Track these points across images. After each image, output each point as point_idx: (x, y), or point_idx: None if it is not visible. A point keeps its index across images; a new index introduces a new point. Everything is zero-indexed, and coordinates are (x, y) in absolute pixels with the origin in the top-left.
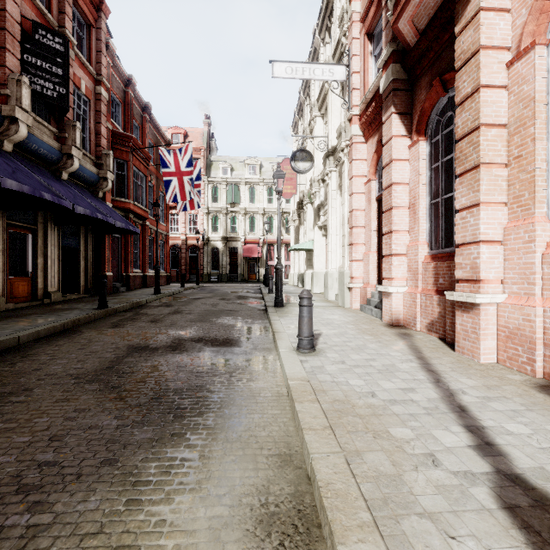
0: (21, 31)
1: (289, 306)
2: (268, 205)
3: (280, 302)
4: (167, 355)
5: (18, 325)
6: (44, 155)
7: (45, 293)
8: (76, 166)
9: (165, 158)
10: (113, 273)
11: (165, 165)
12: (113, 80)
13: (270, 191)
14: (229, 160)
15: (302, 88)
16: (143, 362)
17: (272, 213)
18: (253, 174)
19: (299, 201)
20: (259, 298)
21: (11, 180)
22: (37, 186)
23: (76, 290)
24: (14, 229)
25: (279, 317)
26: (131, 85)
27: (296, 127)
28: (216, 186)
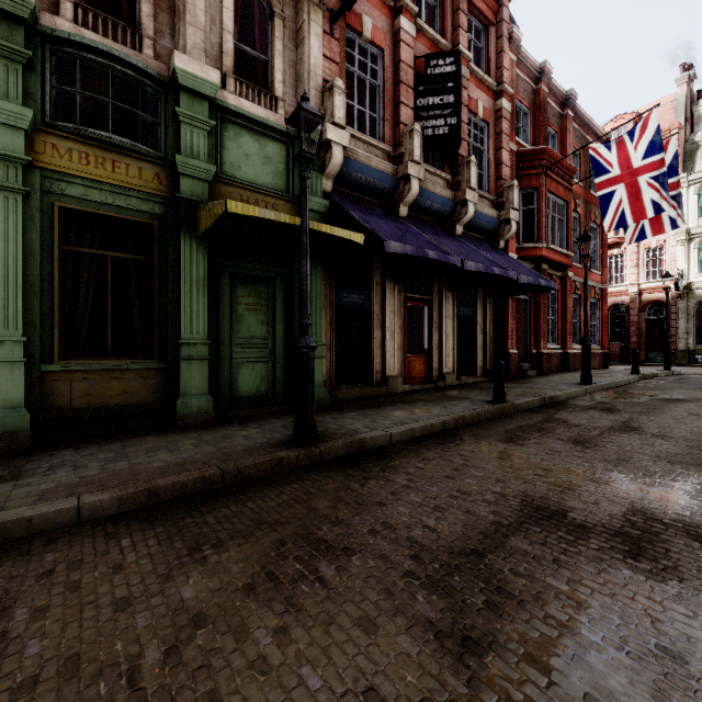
0: (414, 76)
1: None
2: None
3: None
4: (613, 567)
5: (400, 415)
6: (437, 211)
7: (439, 374)
8: (470, 213)
9: (600, 159)
10: (518, 350)
11: (600, 170)
12: (517, 83)
13: None
14: None
15: None
16: (547, 567)
17: None
18: None
19: None
20: None
21: (394, 242)
22: (424, 245)
23: (472, 372)
24: (411, 302)
25: None
26: (544, 76)
27: None
28: None
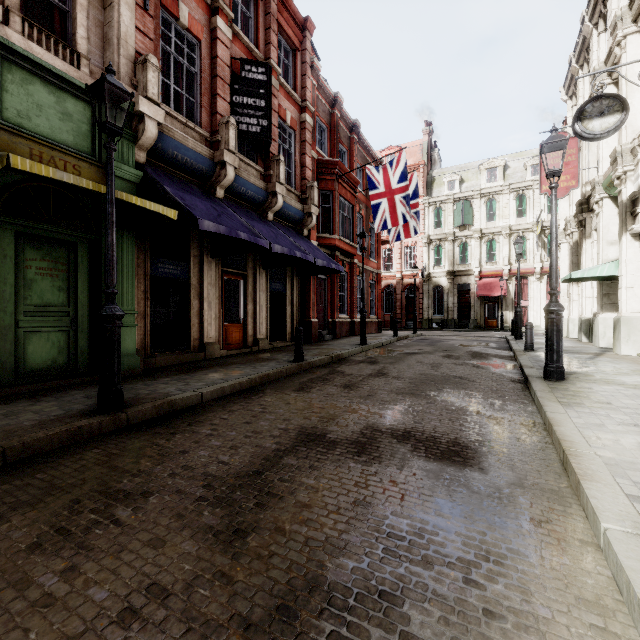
0: (230, 74)
1: (575, 379)
2: (517, 221)
3: (556, 371)
4: (345, 463)
5: (214, 376)
6: (251, 198)
7: (254, 340)
8: (279, 204)
9: (373, 178)
10: (318, 319)
11: (373, 186)
12: (318, 104)
13: (520, 200)
14: (456, 170)
15: (588, 9)
16: (304, 472)
17: (524, 231)
18: (492, 182)
19: (581, 200)
20: (507, 358)
21: (208, 222)
22: (238, 227)
23: (283, 338)
24: (228, 276)
25: (562, 405)
26: (337, 104)
27: (571, 85)
28: (440, 208)
